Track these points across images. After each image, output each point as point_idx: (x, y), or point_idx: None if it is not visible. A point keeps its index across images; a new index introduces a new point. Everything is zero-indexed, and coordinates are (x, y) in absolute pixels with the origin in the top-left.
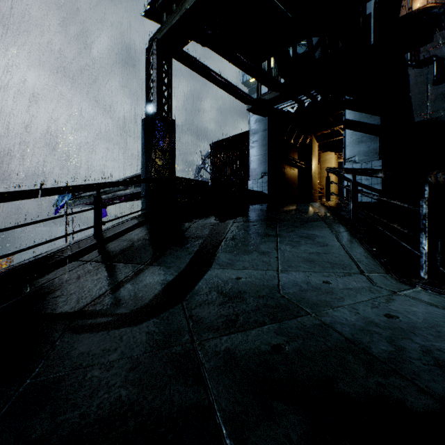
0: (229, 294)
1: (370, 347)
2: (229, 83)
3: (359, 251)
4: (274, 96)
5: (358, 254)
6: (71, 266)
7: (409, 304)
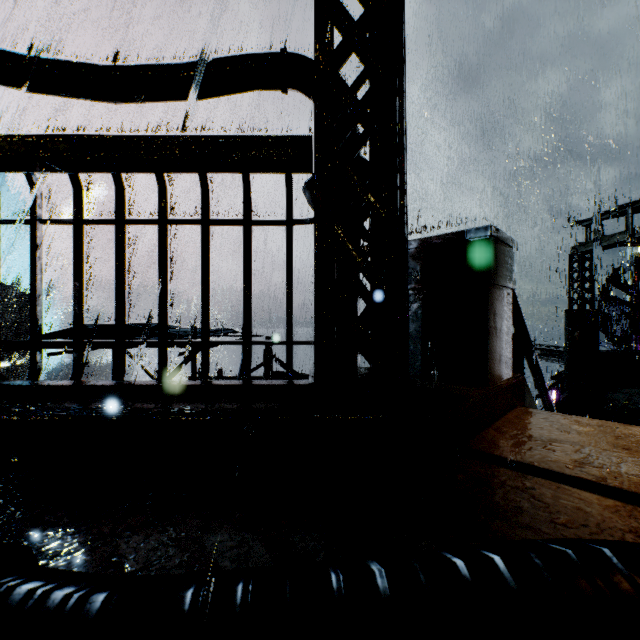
0: None
1: None
2: None
3: None
4: None
5: None
6: None
7: None
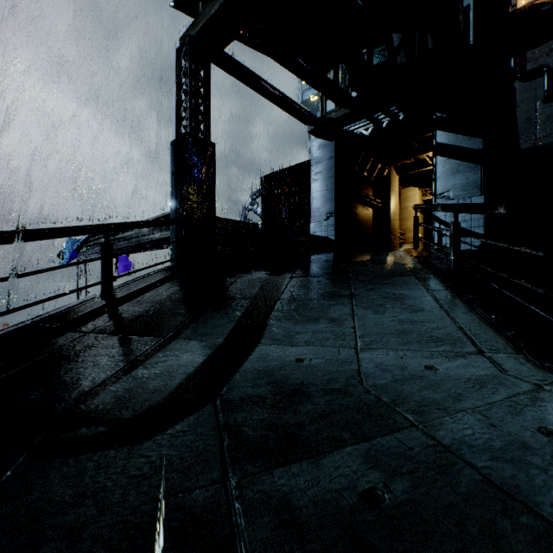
0: (285, 386)
1: (533, 499)
2: (285, 97)
3: (470, 319)
4: (344, 114)
5: (470, 323)
6: (63, 340)
7: None
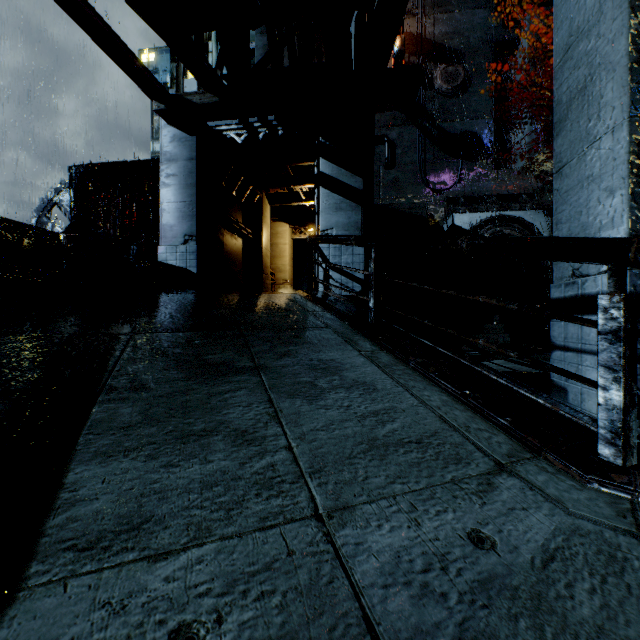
0: None
1: None
2: (117, 37)
3: (439, 397)
4: (211, 102)
5: (445, 405)
6: None
7: None
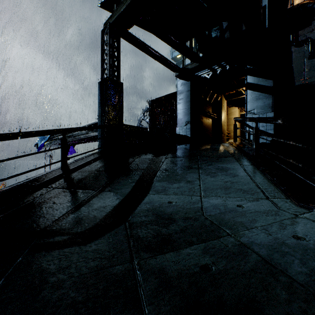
0: (162, 216)
1: (286, 268)
2: (162, 57)
3: (263, 180)
4: (195, 66)
5: (262, 182)
6: (41, 192)
7: (311, 226)
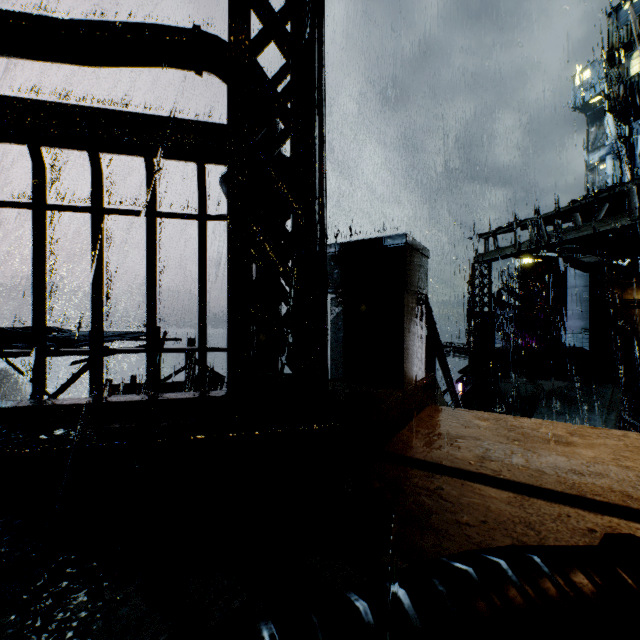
0: None
1: None
2: (541, 257)
3: None
4: (595, 261)
5: None
6: None
7: None
